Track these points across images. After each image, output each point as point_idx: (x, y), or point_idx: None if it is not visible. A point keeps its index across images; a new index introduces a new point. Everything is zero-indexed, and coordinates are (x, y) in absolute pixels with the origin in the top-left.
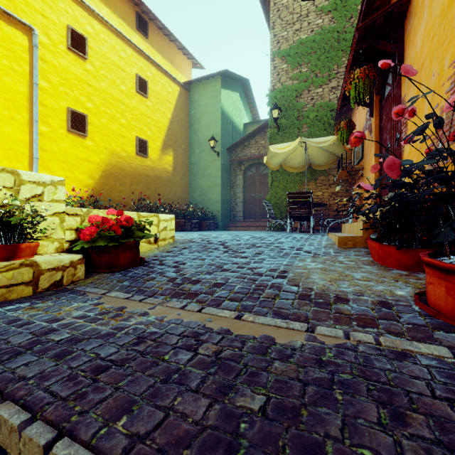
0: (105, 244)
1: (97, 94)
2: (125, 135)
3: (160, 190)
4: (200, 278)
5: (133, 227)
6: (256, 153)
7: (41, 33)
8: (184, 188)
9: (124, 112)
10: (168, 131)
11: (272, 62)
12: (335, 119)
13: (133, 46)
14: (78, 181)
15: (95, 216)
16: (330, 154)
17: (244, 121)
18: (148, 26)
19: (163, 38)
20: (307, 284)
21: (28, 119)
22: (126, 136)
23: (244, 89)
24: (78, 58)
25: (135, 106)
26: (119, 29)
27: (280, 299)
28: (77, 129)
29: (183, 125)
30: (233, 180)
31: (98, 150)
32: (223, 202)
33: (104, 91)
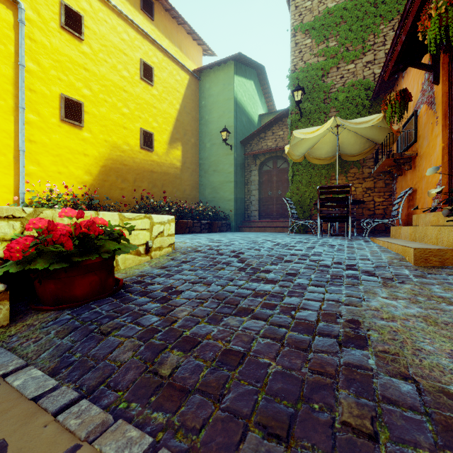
0: (47, 266)
1: (95, 79)
2: (128, 126)
3: (167, 187)
4: (198, 334)
5: (99, 237)
6: (273, 146)
7: (29, 8)
8: (194, 186)
9: (127, 101)
10: (176, 123)
11: (293, 38)
12: (371, 100)
13: (137, 28)
14: (73, 177)
15: (35, 220)
16: (367, 141)
17: (259, 113)
18: (153, 7)
19: (171, 20)
20: (429, 372)
21: (13, 106)
22: (129, 127)
23: (259, 78)
24: (73, 39)
25: (139, 95)
26: (121, 8)
27: (395, 445)
28: (71, 118)
29: (192, 117)
30: (247, 177)
31: (96, 142)
32: (236, 200)
33: (103, 77)
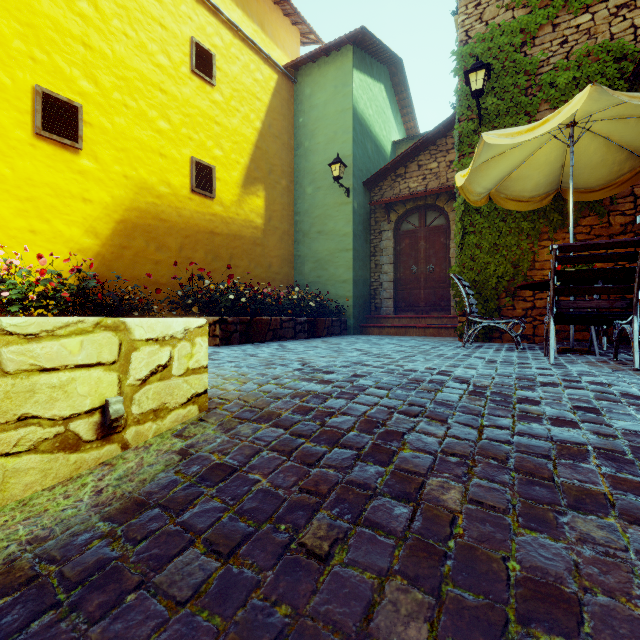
0: None
1: (105, 66)
2: (168, 153)
3: (239, 260)
4: None
5: None
6: (419, 188)
7: None
8: (286, 258)
9: (166, 109)
10: (254, 151)
11: None
12: (628, 79)
13: None
14: (61, 241)
15: None
16: (628, 157)
17: (392, 139)
18: None
19: None
20: None
21: None
22: (171, 155)
23: (392, 81)
24: None
25: (189, 100)
26: None
27: None
28: (57, 132)
29: (283, 143)
30: (375, 242)
31: (108, 179)
32: (357, 281)
33: (121, 62)
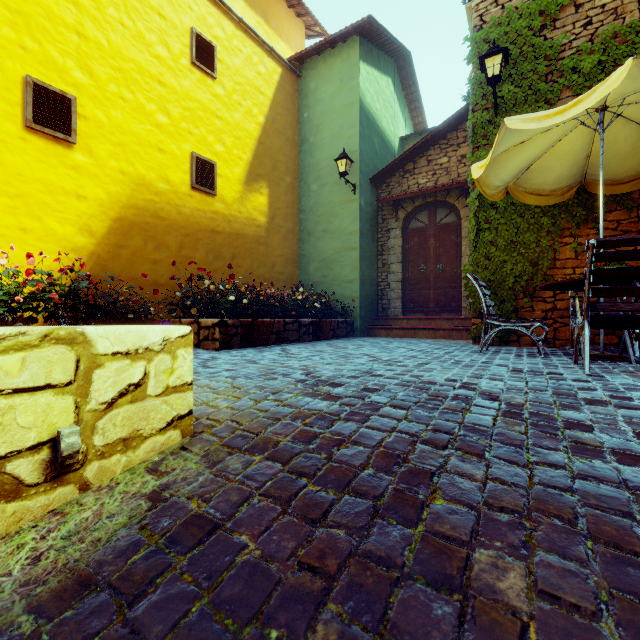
0: None
1: (100, 56)
2: (167, 148)
3: (242, 259)
4: None
5: None
6: (429, 184)
7: None
8: (290, 257)
9: (165, 102)
10: (258, 147)
11: None
12: None
13: None
14: (54, 239)
15: None
16: None
17: (400, 134)
18: None
19: None
20: None
21: None
22: (170, 150)
23: (400, 75)
24: None
25: (189, 93)
26: None
27: None
28: (49, 125)
29: (287, 139)
30: (382, 240)
31: (103, 175)
32: (363, 281)
33: (117, 53)
